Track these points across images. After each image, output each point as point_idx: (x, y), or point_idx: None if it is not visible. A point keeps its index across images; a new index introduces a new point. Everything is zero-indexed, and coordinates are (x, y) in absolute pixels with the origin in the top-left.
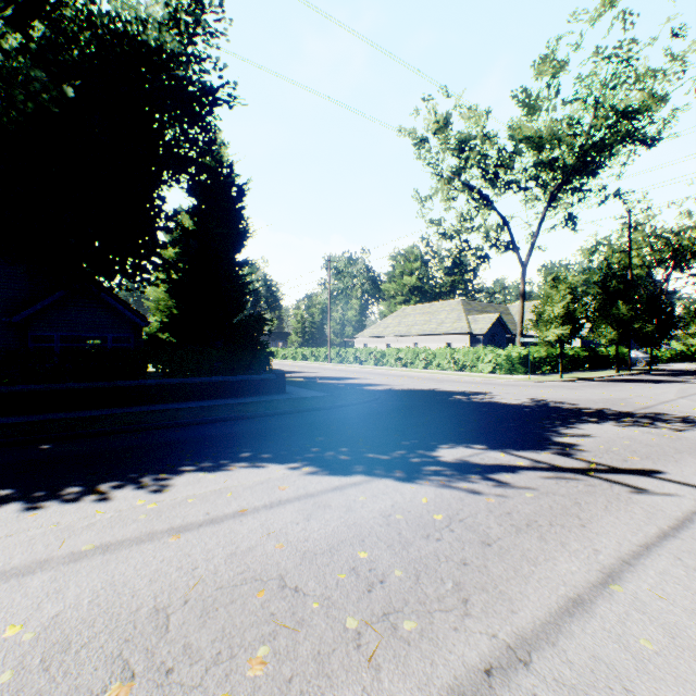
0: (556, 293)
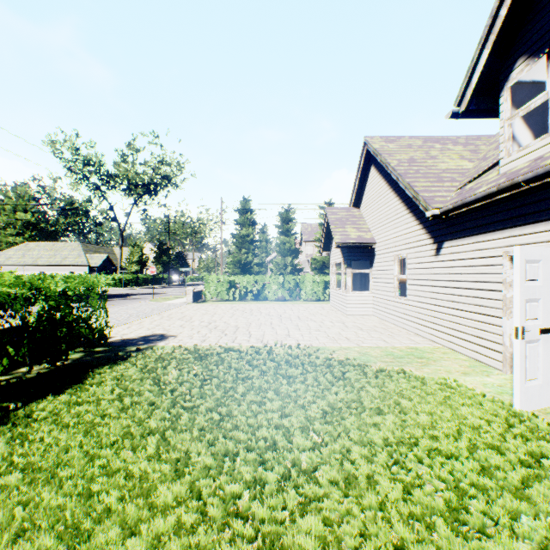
0: (136, 251)
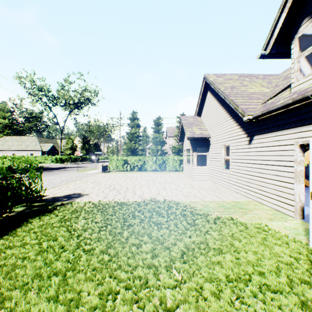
0: (69, 142)
